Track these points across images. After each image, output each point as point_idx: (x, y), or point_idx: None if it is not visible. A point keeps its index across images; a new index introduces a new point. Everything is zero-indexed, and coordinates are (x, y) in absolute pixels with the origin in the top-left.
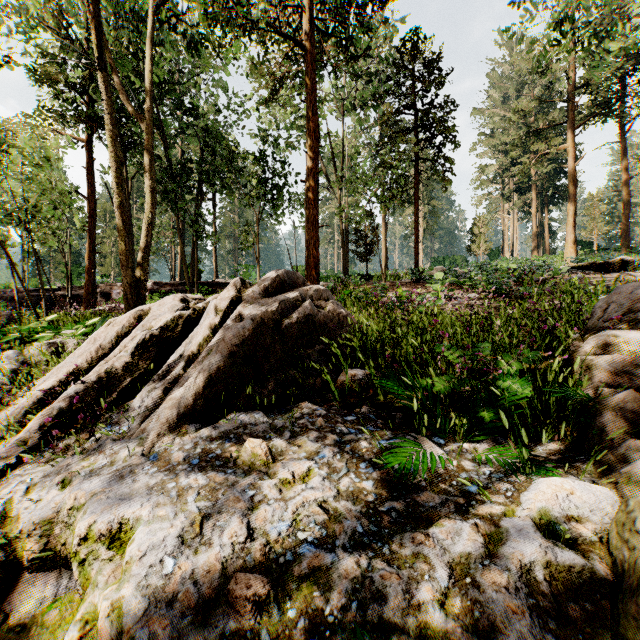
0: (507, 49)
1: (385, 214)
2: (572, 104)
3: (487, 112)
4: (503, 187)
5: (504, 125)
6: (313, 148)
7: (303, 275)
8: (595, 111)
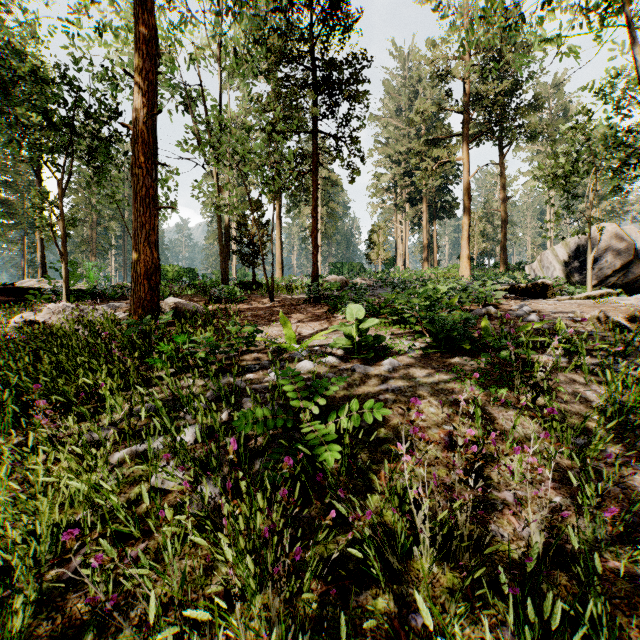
0: (400, 62)
1: (280, 211)
2: (467, 116)
3: (383, 120)
4: (396, 197)
5: (398, 136)
6: (144, 71)
7: (175, 277)
8: (481, 131)
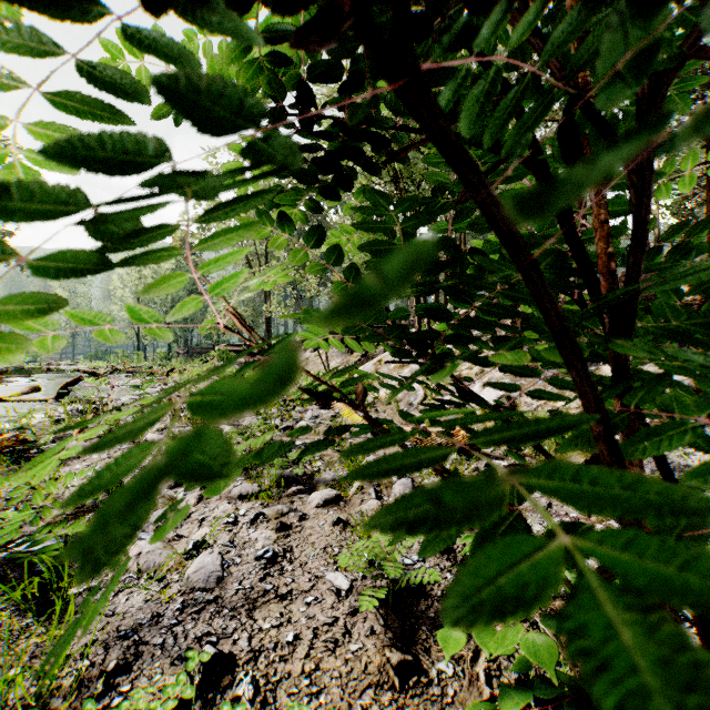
0: None
1: None
2: None
3: None
4: None
5: None
6: None
7: None
8: None
